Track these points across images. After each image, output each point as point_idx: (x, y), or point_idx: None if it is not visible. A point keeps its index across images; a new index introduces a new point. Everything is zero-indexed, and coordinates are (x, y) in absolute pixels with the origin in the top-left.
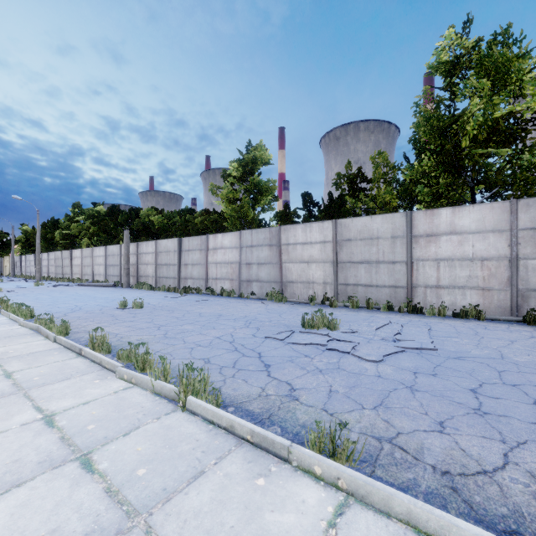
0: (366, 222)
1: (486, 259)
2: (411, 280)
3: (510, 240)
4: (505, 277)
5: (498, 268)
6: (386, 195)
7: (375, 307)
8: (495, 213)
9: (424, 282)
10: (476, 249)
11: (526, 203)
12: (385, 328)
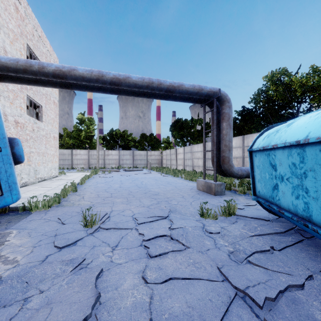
0: (62, 151)
1: (85, 159)
2: (72, 163)
3: (88, 156)
4: (87, 162)
5: (87, 161)
6: (67, 140)
7: (65, 169)
8: (86, 151)
9: (75, 163)
10: (83, 157)
11: (90, 150)
12: (67, 170)
